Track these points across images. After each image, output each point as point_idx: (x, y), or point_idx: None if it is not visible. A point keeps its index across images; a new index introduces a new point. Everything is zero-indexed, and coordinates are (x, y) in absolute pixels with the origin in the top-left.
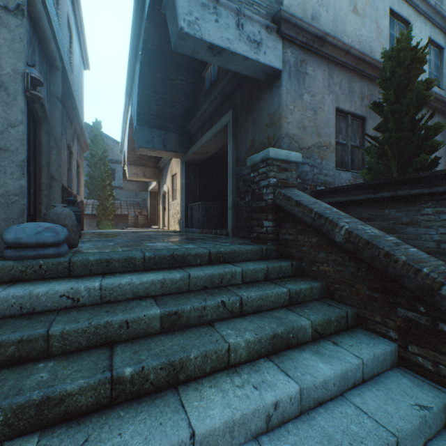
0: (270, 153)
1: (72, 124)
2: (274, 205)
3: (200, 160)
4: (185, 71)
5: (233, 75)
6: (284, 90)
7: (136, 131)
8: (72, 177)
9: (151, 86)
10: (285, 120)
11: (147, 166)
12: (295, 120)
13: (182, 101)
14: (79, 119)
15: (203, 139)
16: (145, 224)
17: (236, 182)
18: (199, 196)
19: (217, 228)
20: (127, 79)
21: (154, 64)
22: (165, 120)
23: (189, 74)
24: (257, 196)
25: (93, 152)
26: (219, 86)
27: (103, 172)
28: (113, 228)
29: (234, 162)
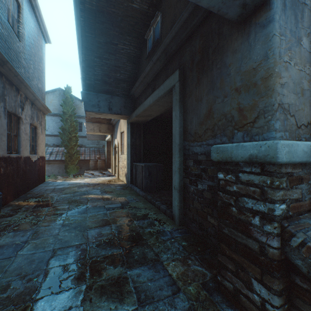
0: (278, 153)
1: (20, 90)
2: (282, 260)
3: (144, 121)
4: (127, 34)
5: (181, 26)
6: (277, 29)
7: (82, 96)
8: (20, 141)
9: (95, 51)
10: (278, 79)
11: (102, 123)
12: (291, 79)
13: (126, 66)
14: (26, 86)
15: (145, 103)
16: (103, 167)
17: (184, 159)
18: (143, 153)
19: (159, 189)
20: (78, 48)
21: (95, 27)
22: (110, 85)
23: (132, 37)
24: (234, 220)
25: (64, 111)
26: (163, 43)
27: (70, 127)
28: (77, 170)
29: (181, 134)
